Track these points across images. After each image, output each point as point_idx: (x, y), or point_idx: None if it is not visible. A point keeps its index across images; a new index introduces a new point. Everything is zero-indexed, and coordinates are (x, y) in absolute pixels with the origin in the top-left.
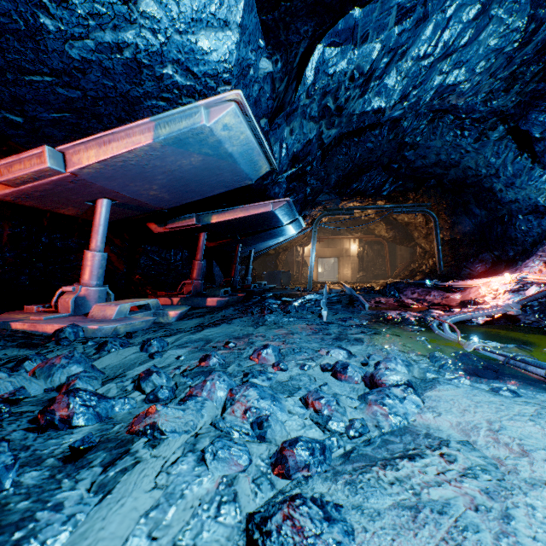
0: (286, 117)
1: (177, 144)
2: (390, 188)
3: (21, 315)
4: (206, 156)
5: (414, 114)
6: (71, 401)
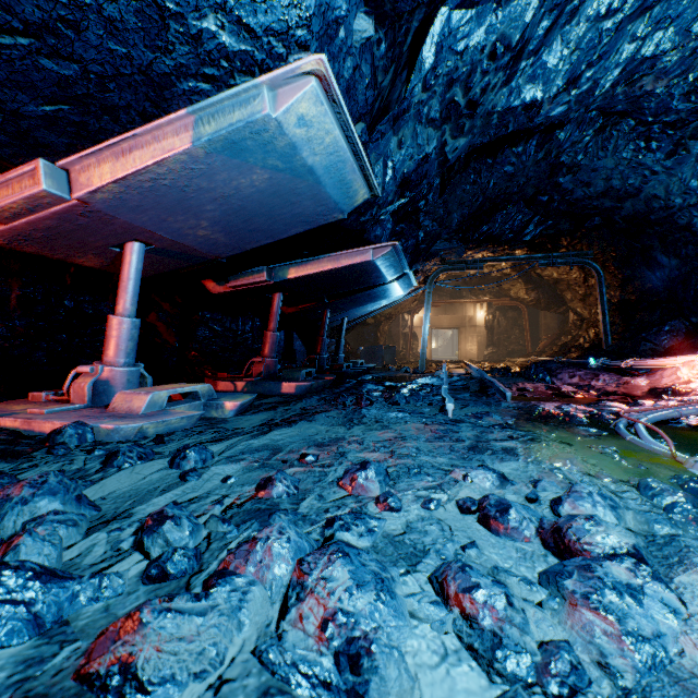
0: (392, 121)
1: (228, 151)
2: (535, 230)
3: (22, 405)
4: (275, 172)
5: (575, 121)
6: None
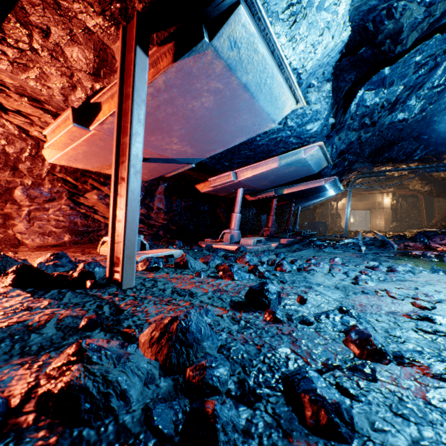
0: (336, 131)
1: (287, 165)
2: (421, 153)
3: (208, 242)
4: (297, 167)
5: None
6: (284, 262)
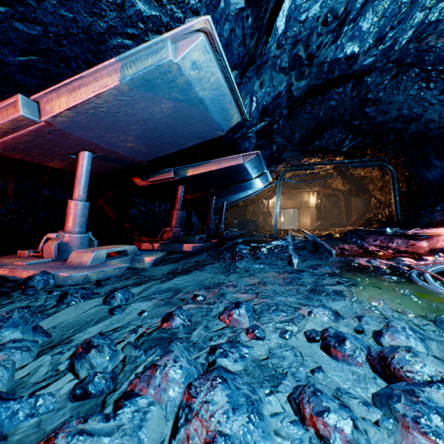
0: (256, 70)
1: (145, 87)
2: (349, 144)
3: (12, 259)
4: (177, 102)
5: (378, 70)
6: None
